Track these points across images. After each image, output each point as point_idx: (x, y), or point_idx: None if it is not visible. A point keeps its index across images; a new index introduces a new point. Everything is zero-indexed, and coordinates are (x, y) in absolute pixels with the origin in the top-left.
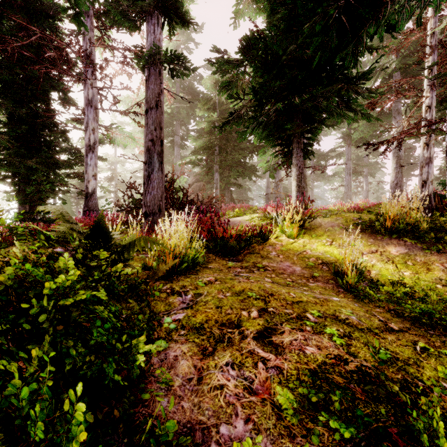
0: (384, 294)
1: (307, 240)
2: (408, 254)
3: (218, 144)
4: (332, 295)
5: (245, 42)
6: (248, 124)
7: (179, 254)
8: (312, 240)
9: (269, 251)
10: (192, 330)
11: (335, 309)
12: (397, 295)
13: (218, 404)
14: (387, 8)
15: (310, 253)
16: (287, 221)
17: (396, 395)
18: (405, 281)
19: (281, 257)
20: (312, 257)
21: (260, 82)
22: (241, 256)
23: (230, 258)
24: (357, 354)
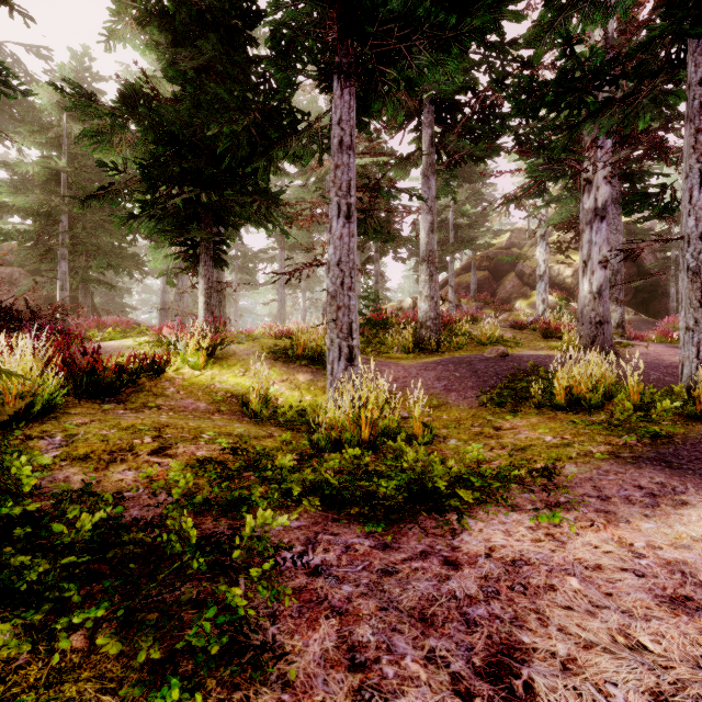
0: (280, 415)
1: (217, 371)
2: (312, 380)
3: (69, 213)
4: (235, 422)
5: (128, 92)
6: (133, 206)
7: (27, 393)
8: (223, 371)
9: (165, 386)
10: (76, 460)
11: (231, 429)
12: (290, 414)
13: (121, 485)
14: (293, 141)
15: (219, 386)
16: (191, 348)
17: (256, 463)
18: (305, 404)
19: (182, 393)
20: (221, 390)
21: (152, 151)
22: (123, 396)
23: (104, 399)
24: (238, 450)
